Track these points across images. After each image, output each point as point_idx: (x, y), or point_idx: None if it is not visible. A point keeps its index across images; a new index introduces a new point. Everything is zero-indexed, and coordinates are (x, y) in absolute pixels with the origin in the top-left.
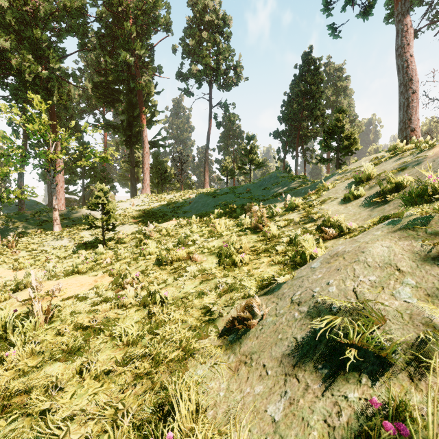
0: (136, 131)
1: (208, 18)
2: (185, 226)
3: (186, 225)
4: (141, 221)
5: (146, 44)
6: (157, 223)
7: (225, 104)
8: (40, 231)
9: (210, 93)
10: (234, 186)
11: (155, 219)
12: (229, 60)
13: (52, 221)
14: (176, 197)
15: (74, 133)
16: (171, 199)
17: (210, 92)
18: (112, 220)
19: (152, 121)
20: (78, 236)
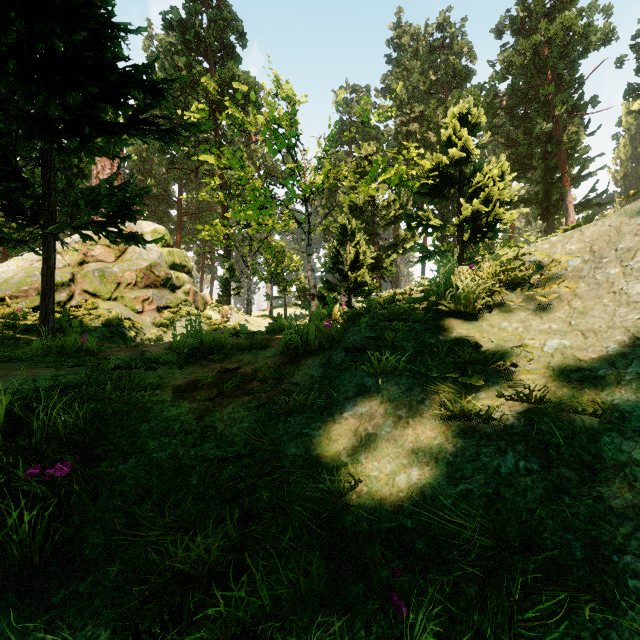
0: (555, 200)
1: None
2: None
3: None
4: None
5: (570, 80)
6: None
7: None
8: None
9: None
10: None
11: None
12: None
13: None
14: None
15: None
16: None
17: None
18: None
19: (580, 177)
20: None
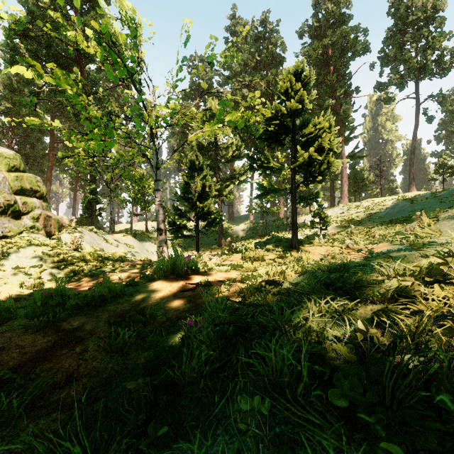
0: None
1: (412, 18)
2: (377, 226)
3: (378, 226)
4: (342, 225)
5: (344, 74)
6: (355, 226)
7: (438, 95)
8: (280, 231)
9: (417, 90)
10: (438, 191)
11: (353, 223)
12: (441, 50)
13: (284, 225)
14: (373, 204)
15: (286, 161)
16: (368, 207)
17: (417, 89)
18: (326, 223)
19: (349, 138)
20: (303, 233)
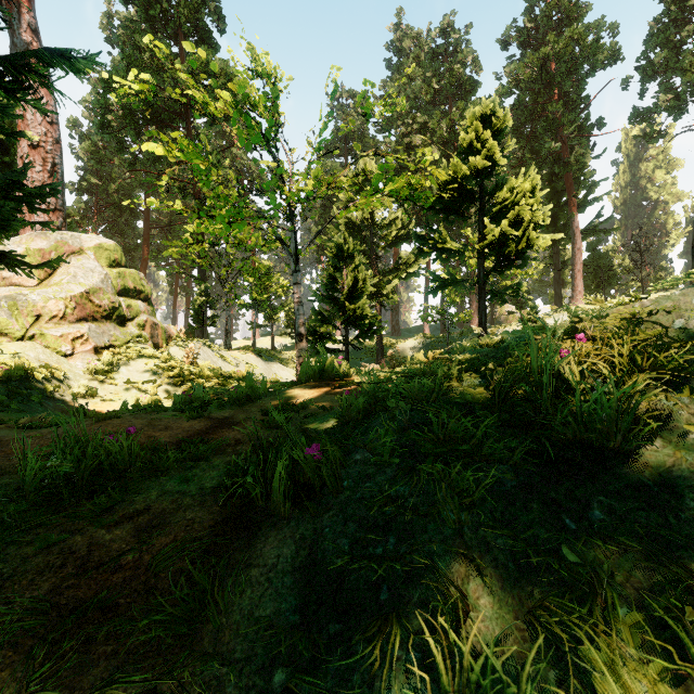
0: (561, 224)
1: None
2: None
3: None
4: None
5: (577, 99)
6: None
7: None
8: None
9: None
10: None
11: None
12: None
13: None
14: None
15: None
16: None
17: None
18: None
19: (586, 202)
20: None
